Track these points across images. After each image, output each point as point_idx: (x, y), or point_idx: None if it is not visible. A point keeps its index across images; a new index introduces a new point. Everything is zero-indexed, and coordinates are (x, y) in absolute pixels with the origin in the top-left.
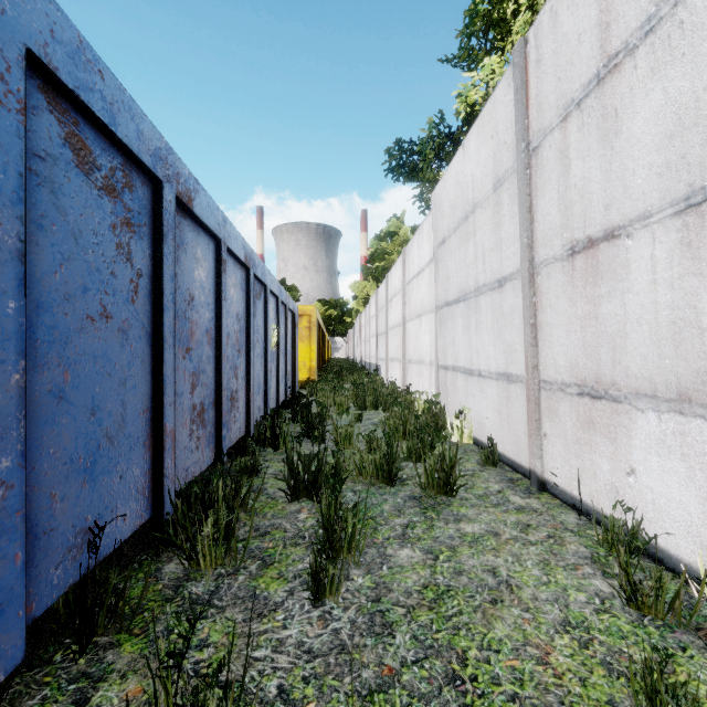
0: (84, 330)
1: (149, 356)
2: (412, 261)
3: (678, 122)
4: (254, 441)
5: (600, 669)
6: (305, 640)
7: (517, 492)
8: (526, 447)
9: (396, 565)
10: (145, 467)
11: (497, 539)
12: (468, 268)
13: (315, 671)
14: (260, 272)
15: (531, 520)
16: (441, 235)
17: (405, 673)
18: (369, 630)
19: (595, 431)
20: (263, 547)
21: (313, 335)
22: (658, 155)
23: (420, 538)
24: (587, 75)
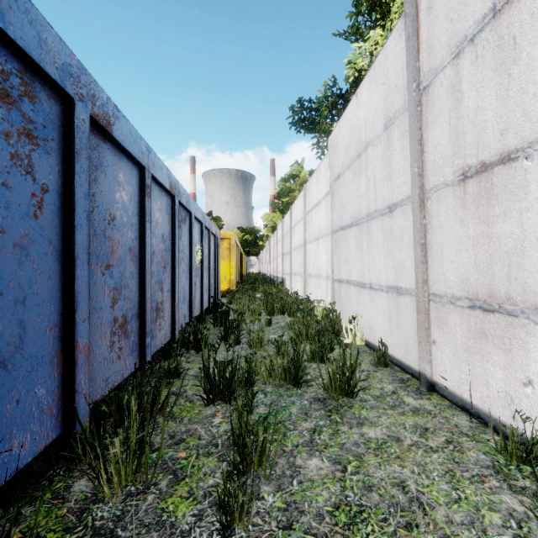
0: None
1: (58, 272)
2: (311, 195)
3: None
4: (179, 344)
5: None
6: None
7: (409, 392)
8: (415, 352)
9: (305, 478)
10: (52, 386)
11: (400, 446)
12: (361, 198)
13: None
14: (184, 200)
15: (428, 423)
16: (336, 172)
17: None
18: None
19: (488, 341)
20: (176, 457)
21: (232, 254)
22: None
23: (327, 445)
24: (481, 11)
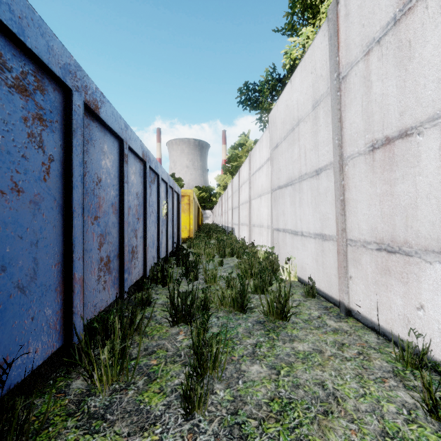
0: None
1: (61, 222)
2: (255, 160)
3: None
4: (150, 280)
5: None
6: None
7: (331, 317)
8: (336, 285)
9: (248, 379)
10: (56, 308)
11: (322, 356)
12: (294, 163)
13: None
14: (154, 165)
15: (344, 340)
16: (275, 142)
17: None
18: None
19: (391, 276)
20: (149, 364)
21: (191, 208)
22: None
23: (265, 355)
24: (385, 19)
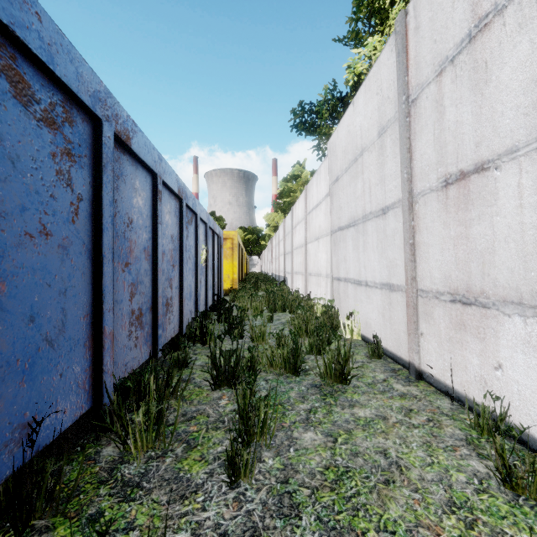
0: (22, 246)
1: (90, 269)
2: (312, 196)
3: None
4: (186, 338)
5: None
6: (221, 522)
7: (399, 380)
8: (405, 344)
9: (301, 447)
10: (85, 365)
11: (386, 423)
12: (357, 200)
13: None
14: (191, 203)
15: (413, 406)
16: (335, 175)
17: None
18: (278, 511)
19: (466, 332)
20: (189, 431)
21: (235, 254)
22: (525, 97)
23: (321, 422)
24: (459, 35)
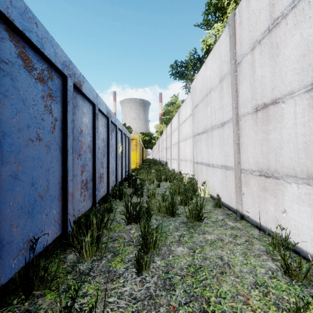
0: (28, 146)
1: (61, 158)
2: (182, 115)
3: (307, 48)
4: (111, 196)
5: (273, 307)
6: (133, 292)
7: (230, 219)
8: (234, 199)
9: (175, 255)
10: (58, 210)
11: (222, 242)
12: (208, 118)
13: (138, 308)
14: (113, 119)
15: (238, 233)
16: (195, 103)
17: (181, 309)
18: (163, 287)
19: (267, 192)
20: (114, 246)
21: (137, 148)
22: (298, 64)
23: (186, 242)
24: (263, 28)
